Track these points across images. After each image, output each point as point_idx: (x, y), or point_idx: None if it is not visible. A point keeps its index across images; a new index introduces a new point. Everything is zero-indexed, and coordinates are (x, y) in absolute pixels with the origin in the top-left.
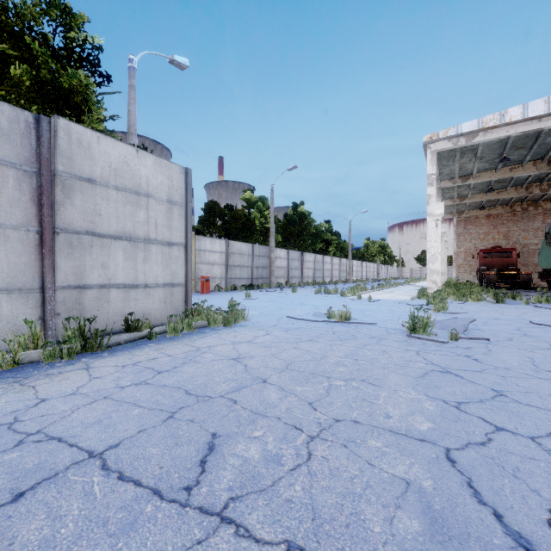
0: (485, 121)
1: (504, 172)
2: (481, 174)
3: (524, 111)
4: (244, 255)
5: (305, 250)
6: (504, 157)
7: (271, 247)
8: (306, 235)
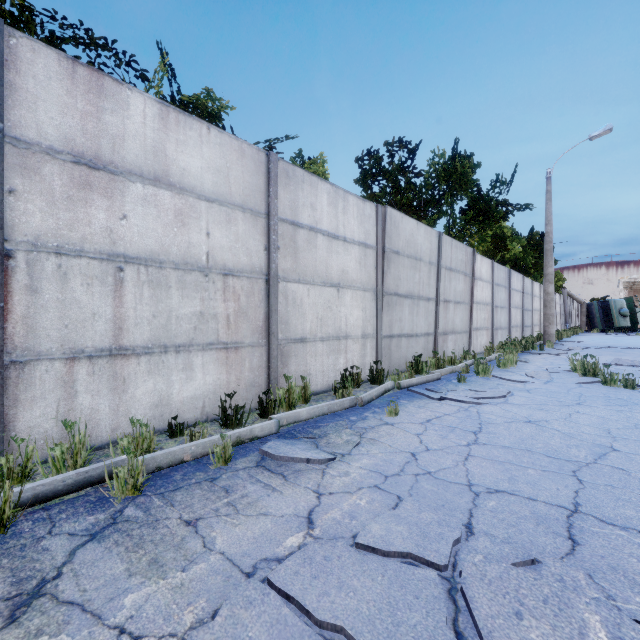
0: None
1: None
2: None
3: None
4: None
5: None
6: None
7: None
8: None
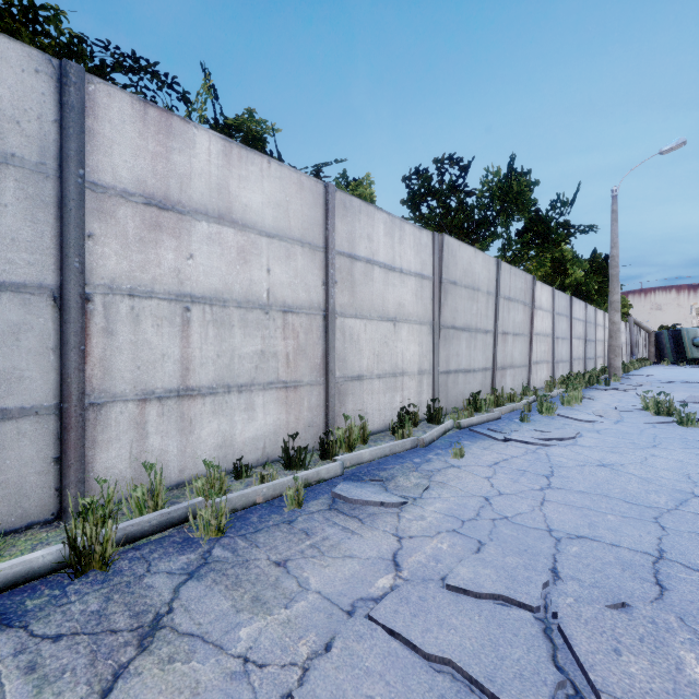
0: None
1: None
2: None
3: None
4: None
5: None
6: None
7: None
8: None
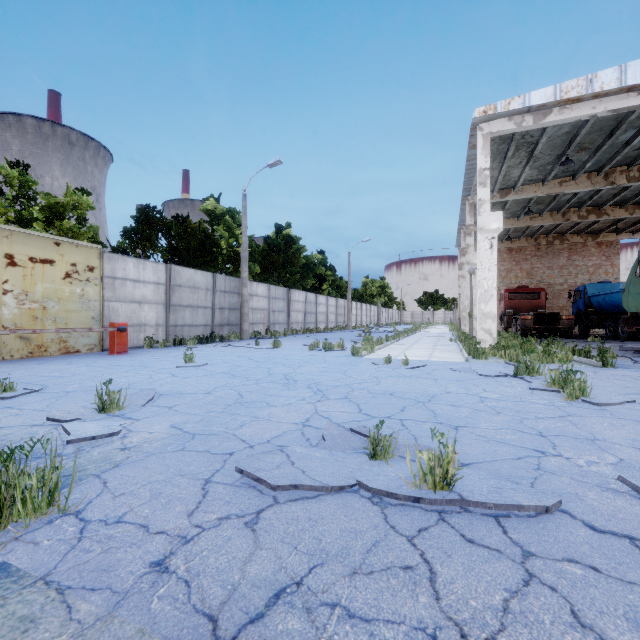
0: (565, 89)
1: (553, 186)
2: (525, 187)
3: (622, 76)
4: (198, 289)
5: (292, 287)
6: (567, 159)
7: (243, 279)
8: (295, 266)
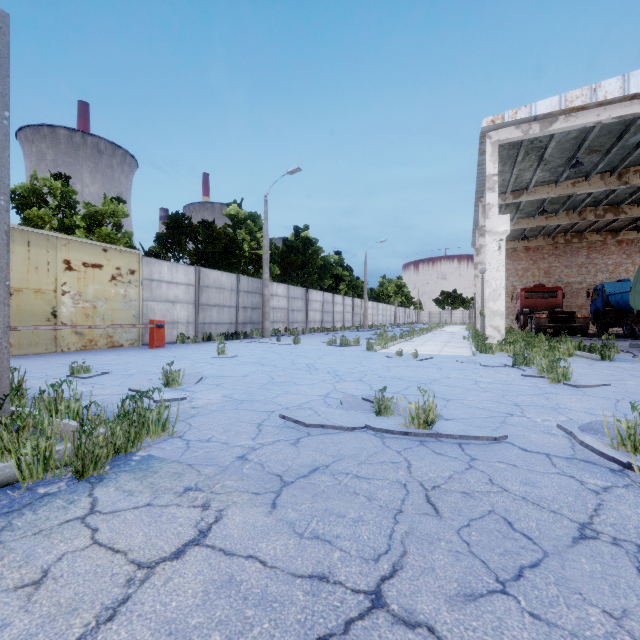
0: (570, 99)
1: (566, 187)
2: (538, 189)
3: (625, 85)
4: (224, 290)
5: (310, 287)
6: (577, 162)
7: (265, 280)
8: (312, 267)
